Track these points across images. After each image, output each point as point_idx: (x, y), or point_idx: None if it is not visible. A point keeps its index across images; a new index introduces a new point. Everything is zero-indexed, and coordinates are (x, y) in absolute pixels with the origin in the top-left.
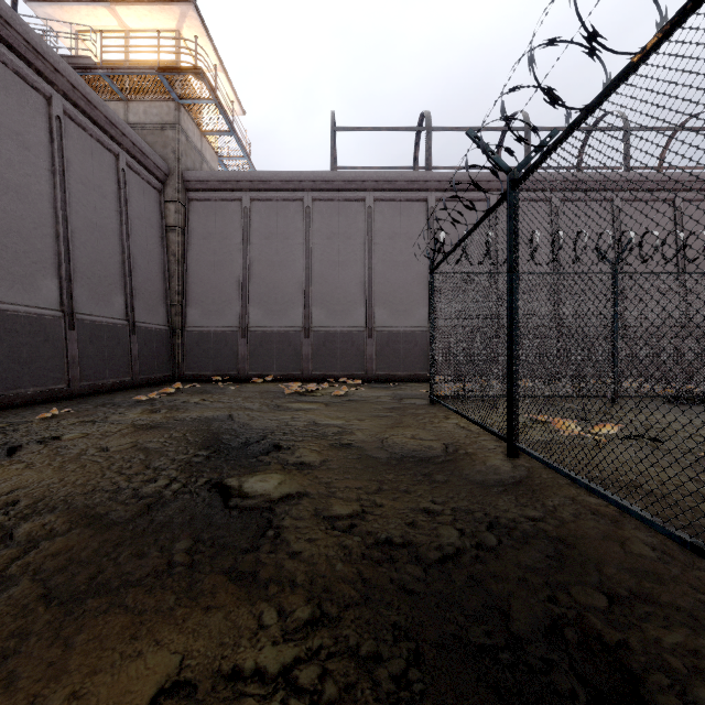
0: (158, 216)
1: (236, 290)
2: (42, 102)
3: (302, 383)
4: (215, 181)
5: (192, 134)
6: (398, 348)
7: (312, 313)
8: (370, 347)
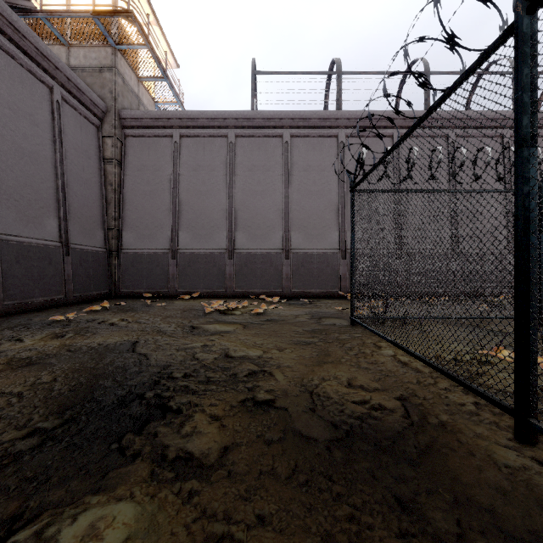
0: (95, 149)
1: (167, 216)
2: None
3: (225, 300)
4: (148, 118)
5: (129, 79)
6: (312, 268)
7: (235, 237)
8: (287, 267)
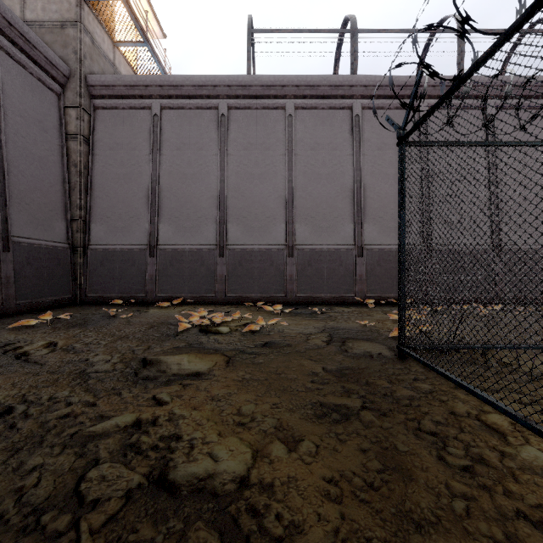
0: (55, 121)
1: (144, 204)
2: None
3: (214, 308)
4: (121, 86)
5: (100, 40)
6: (321, 268)
7: (227, 229)
8: (291, 267)
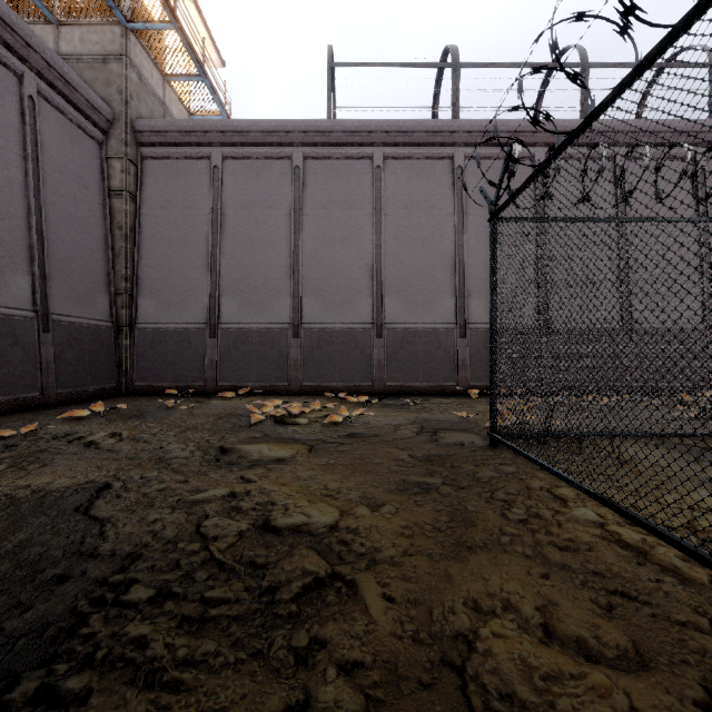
0: (96, 175)
1: (203, 275)
2: None
3: (287, 399)
4: (175, 131)
5: (148, 75)
6: (415, 351)
7: (302, 305)
8: (379, 350)
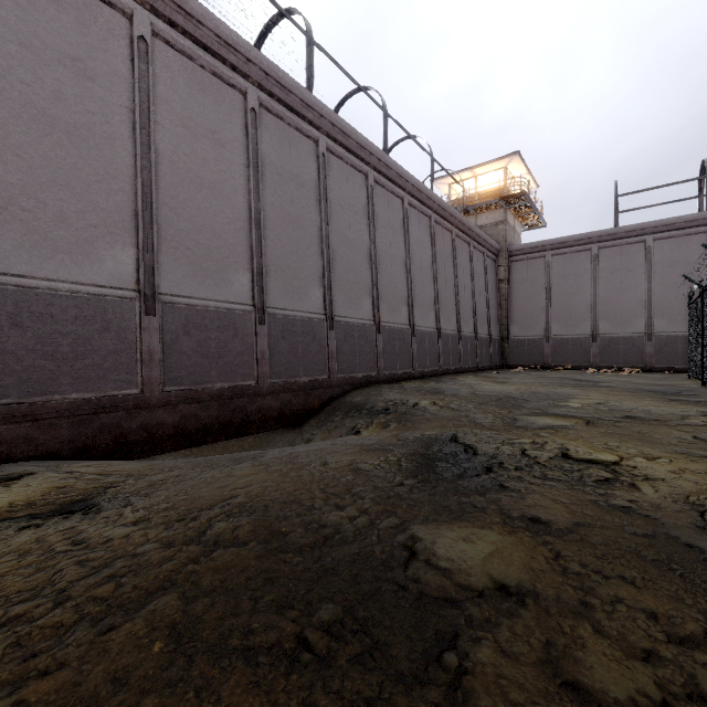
0: (494, 276)
1: (541, 313)
2: (467, 247)
3: None
4: (527, 248)
5: (510, 221)
6: (676, 348)
7: (598, 325)
8: (649, 347)
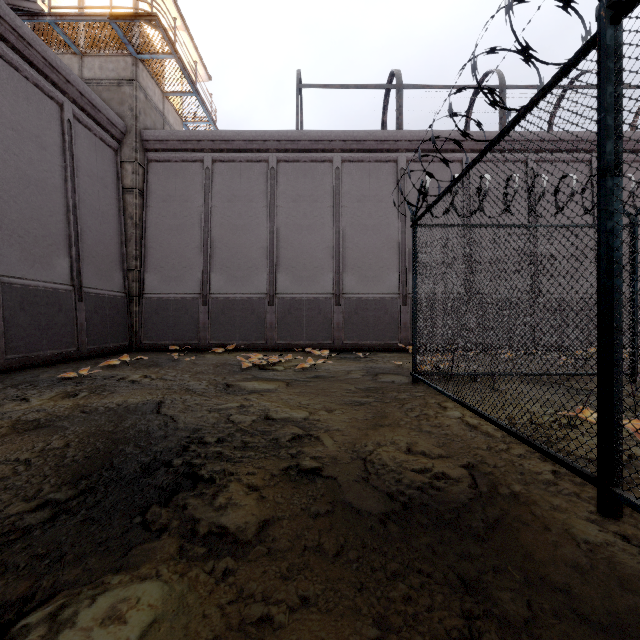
0: (113, 176)
1: (197, 255)
2: None
3: (265, 354)
4: (175, 140)
5: (152, 94)
6: (367, 316)
7: (276, 279)
8: (338, 315)
